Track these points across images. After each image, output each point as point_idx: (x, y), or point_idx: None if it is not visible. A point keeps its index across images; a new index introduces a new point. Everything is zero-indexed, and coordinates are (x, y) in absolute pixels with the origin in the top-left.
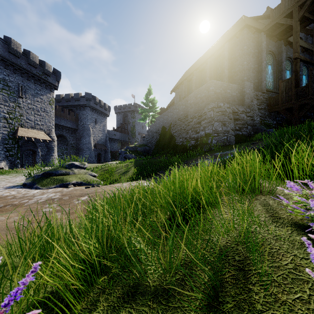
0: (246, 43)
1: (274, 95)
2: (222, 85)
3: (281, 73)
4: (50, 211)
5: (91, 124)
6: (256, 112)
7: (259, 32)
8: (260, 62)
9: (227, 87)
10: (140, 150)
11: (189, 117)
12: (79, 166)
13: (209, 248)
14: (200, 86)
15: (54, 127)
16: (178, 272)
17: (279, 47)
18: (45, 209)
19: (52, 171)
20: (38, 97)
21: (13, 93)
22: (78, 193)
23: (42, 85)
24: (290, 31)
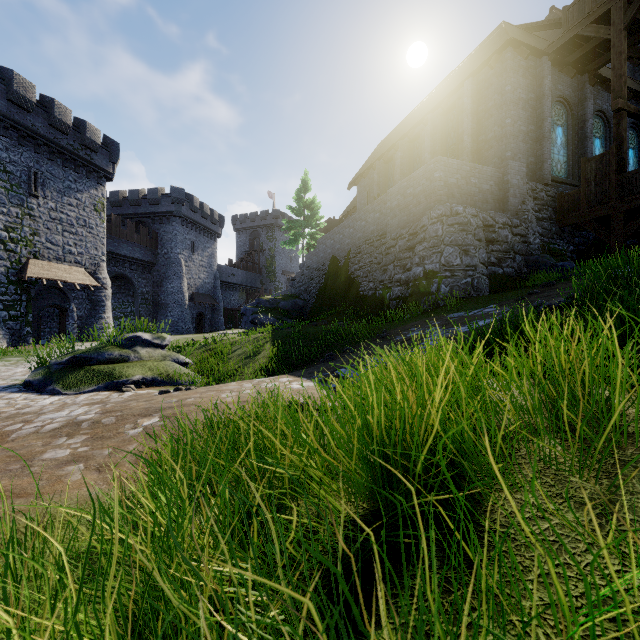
0: (509, 79)
1: (568, 190)
2: (460, 168)
3: (585, 143)
4: (60, 458)
5: (185, 252)
6: (532, 225)
7: (537, 55)
8: (540, 119)
9: (472, 171)
10: (285, 306)
11: (389, 237)
12: (152, 342)
13: None
14: (411, 171)
15: (107, 259)
16: None
17: (579, 89)
18: (51, 453)
19: (91, 354)
20: (71, 197)
21: (17, 187)
22: (139, 408)
23: (81, 170)
24: (603, 53)
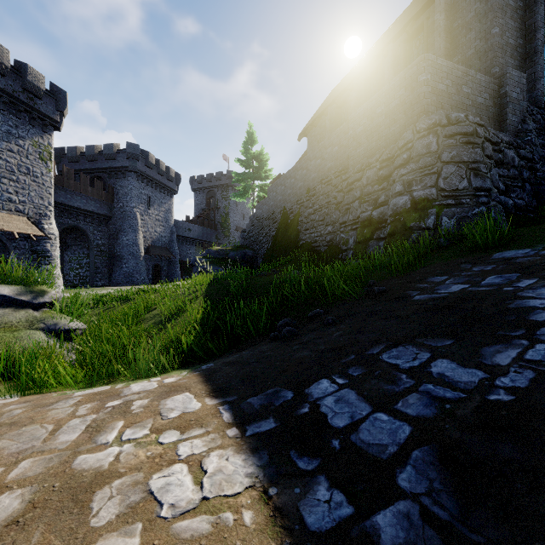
0: None
1: None
2: (451, 72)
3: None
4: None
5: (140, 206)
6: (537, 148)
7: None
8: (531, 31)
9: (464, 78)
10: (235, 257)
11: (352, 170)
12: (16, 300)
13: None
14: None
15: (59, 211)
16: None
17: None
18: None
19: None
20: (12, 142)
21: None
22: None
23: (23, 116)
24: None
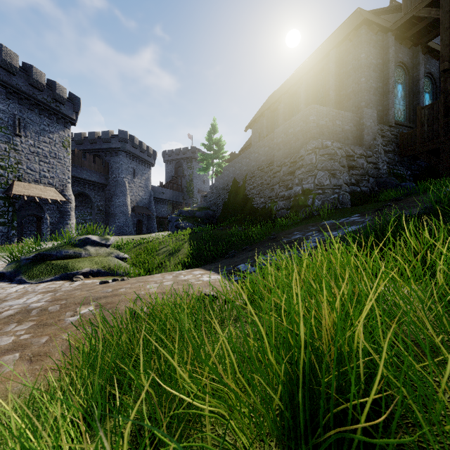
0: (364, 49)
1: (406, 131)
2: (328, 113)
3: (418, 96)
4: (2, 346)
5: (128, 177)
6: (381, 155)
7: (384, 31)
8: (386, 78)
9: (337, 116)
10: (200, 215)
11: (275, 165)
12: (99, 243)
13: None
14: (290, 118)
15: (72, 182)
16: None
17: (414, 57)
18: None
19: (51, 251)
20: (45, 136)
21: (5, 129)
22: (81, 296)
23: (52, 117)
24: (432, 30)
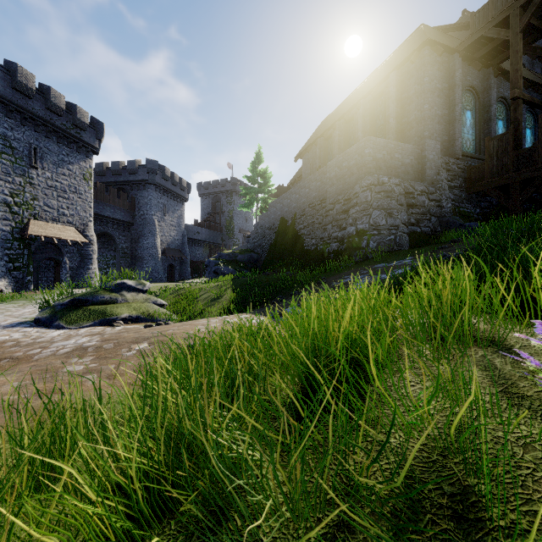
0: (427, 72)
1: (476, 163)
2: (386, 146)
3: (489, 124)
4: (78, 371)
5: (158, 214)
6: (445, 192)
7: (450, 52)
8: (453, 105)
9: (395, 148)
10: (242, 259)
11: (328, 202)
12: (135, 288)
13: (385, 462)
14: (347, 147)
15: (93, 220)
16: (323, 517)
17: (485, 80)
18: (69, 368)
19: (87, 297)
20: (64, 168)
21: (20, 160)
22: (131, 337)
23: (72, 146)
24: (504, 51)
